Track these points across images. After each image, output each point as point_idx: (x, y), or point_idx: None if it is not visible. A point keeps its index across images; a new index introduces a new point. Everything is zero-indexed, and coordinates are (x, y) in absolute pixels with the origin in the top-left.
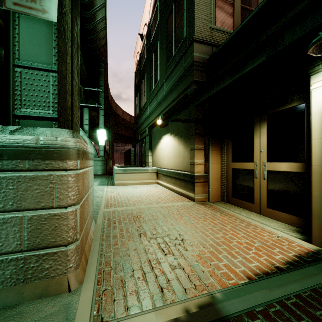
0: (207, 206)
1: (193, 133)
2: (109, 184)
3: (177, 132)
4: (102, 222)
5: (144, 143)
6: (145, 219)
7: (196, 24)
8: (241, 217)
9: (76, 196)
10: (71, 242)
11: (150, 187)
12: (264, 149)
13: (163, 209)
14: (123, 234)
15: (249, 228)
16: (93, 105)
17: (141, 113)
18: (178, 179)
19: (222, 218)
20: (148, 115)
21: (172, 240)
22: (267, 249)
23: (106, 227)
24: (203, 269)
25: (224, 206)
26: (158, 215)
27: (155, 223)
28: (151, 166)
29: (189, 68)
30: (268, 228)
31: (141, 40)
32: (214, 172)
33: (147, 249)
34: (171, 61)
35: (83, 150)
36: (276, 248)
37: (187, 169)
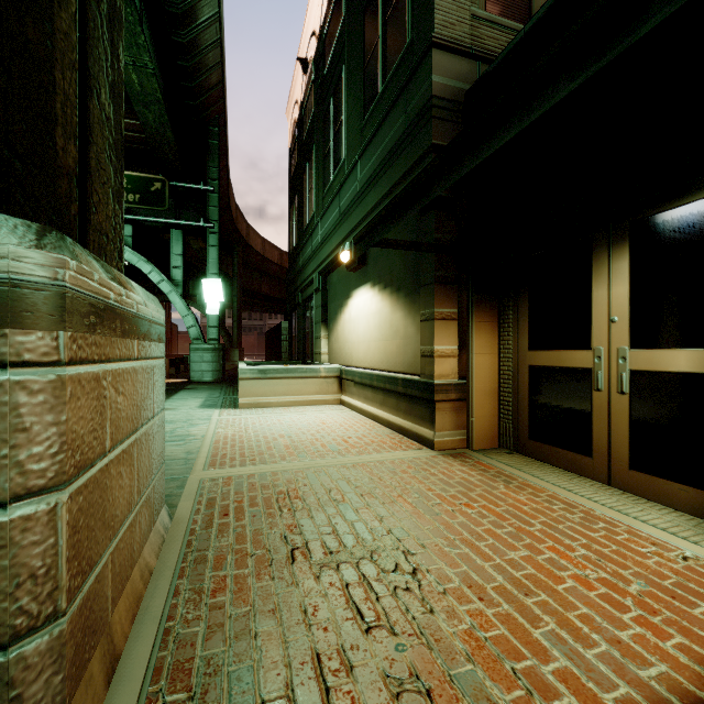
0: (468, 461)
1: (432, 278)
2: (226, 406)
3: (390, 278)
4: (192, 512)
5: (310, 309)
6: (308, 501)
7: (440, 6)
8: (562, 495)
9: (50, 460)
10: (26, 631)
11: (323, 412)
12: (623, 315)
13: (357, 470)
14: (244, 551)
15: (595, 530)
16: (194, 224)
17: (303, 241)
18: (392, 393)
19: (514, 498)
20: (319, 243)
21: (385, 574)
22: (673, 605)
23: (199, 529)
24: (493, 695)
25: (511, 462)
26: (343, 488)
27: (335, 515)
28: (325, 362)
29: (422, 115)
30: (648, 530)
31: (303, 73)
32: (482, 375)
33: (310, 608)
34: (374, 107)
35: (98, 302)
36: (697, 601)
37: (415, 368)
